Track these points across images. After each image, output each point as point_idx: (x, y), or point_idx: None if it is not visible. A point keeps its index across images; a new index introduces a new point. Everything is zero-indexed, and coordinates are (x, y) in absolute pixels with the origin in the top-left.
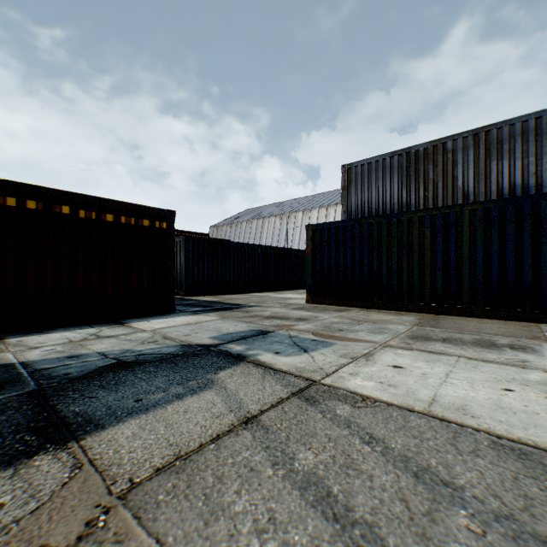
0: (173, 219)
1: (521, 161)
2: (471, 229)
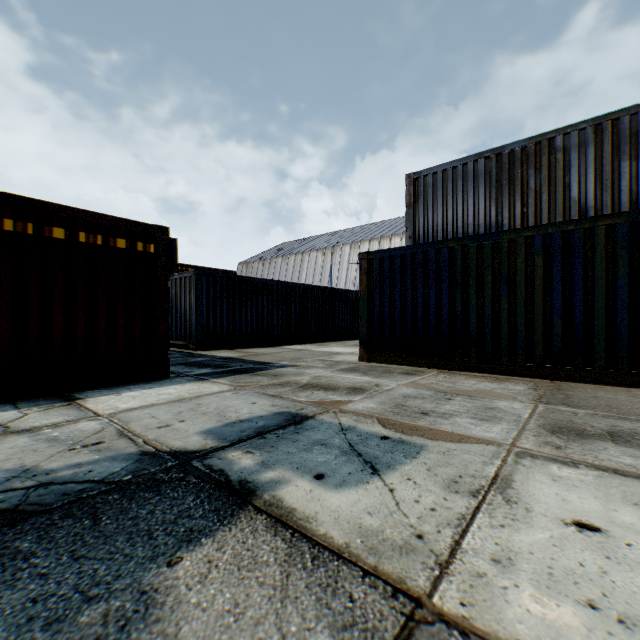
0: (165, 239)
1: None
2: (608, 254)
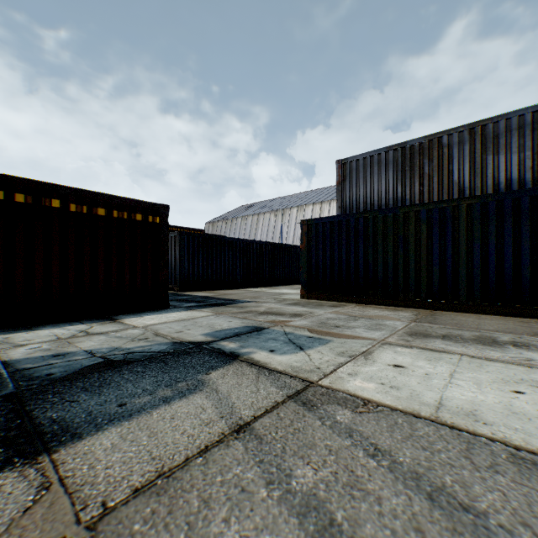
0: (166, 213)
1: (518, 156)
2: (468, 224)
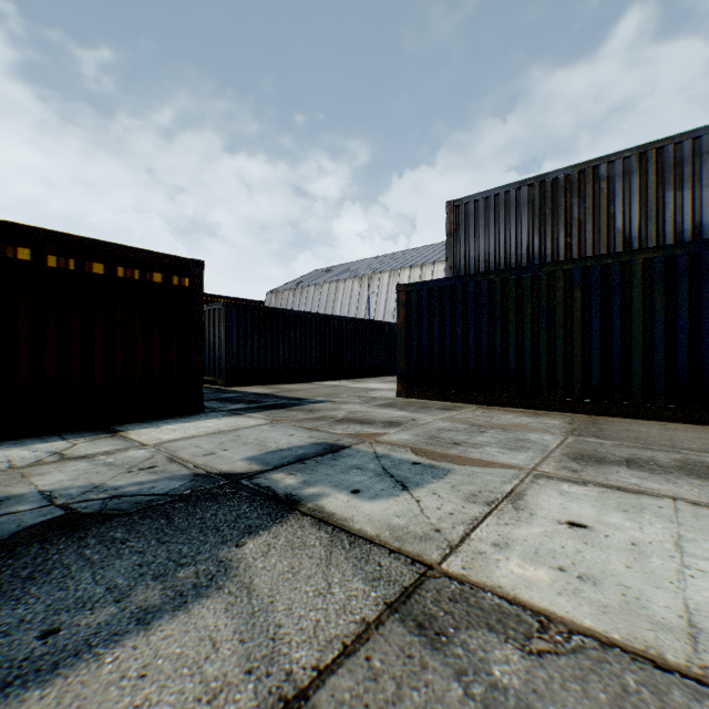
0: (200, 273)
1: None
2: (645, 288)
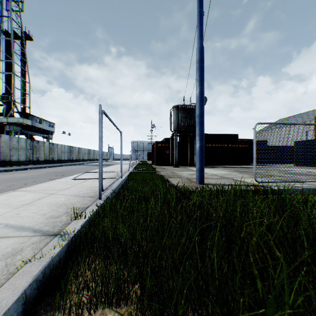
0: (249, 144)
1: None
2: None
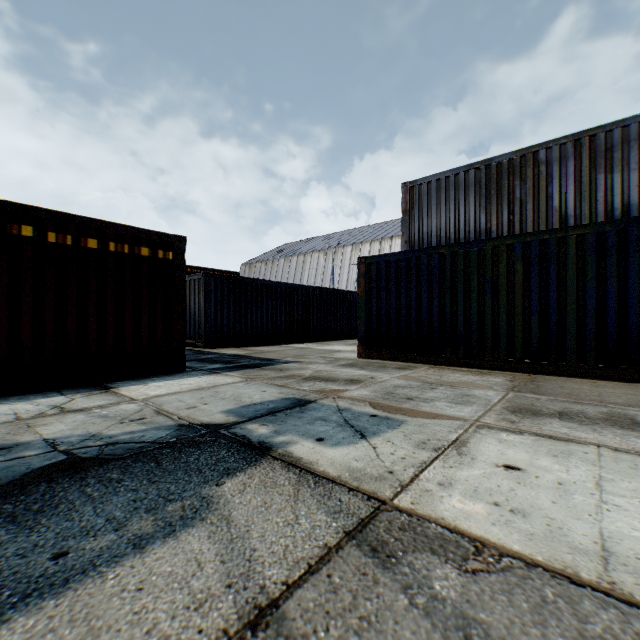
0: (182, 247)
1: (638, 174)
2: (578, 260)
